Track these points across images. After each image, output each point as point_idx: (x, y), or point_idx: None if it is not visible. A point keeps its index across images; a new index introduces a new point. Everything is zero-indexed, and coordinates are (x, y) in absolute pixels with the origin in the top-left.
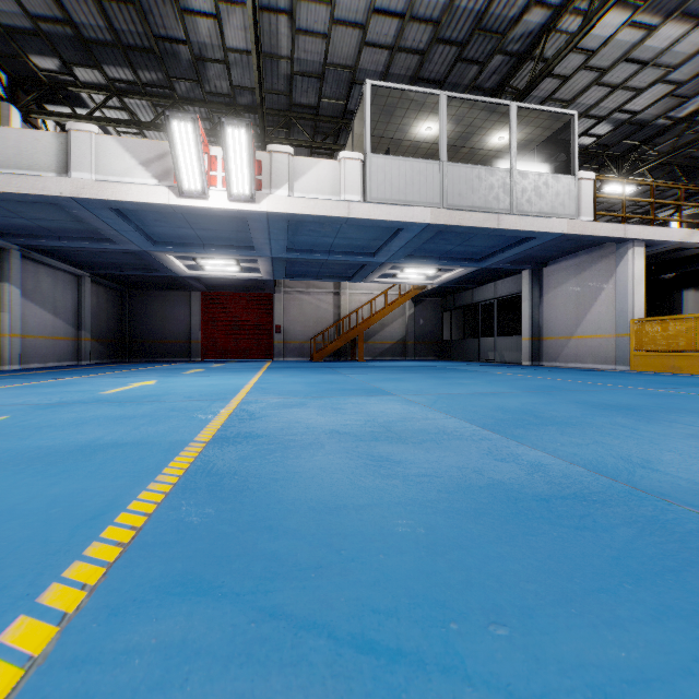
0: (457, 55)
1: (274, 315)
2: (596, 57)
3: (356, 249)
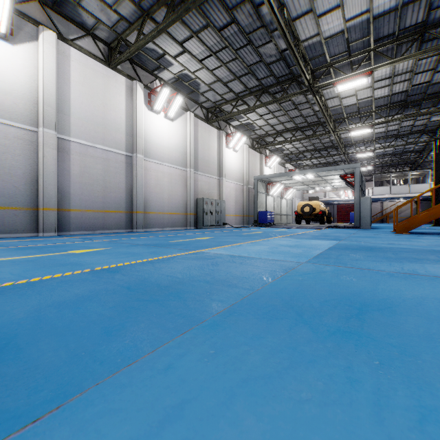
0: (399, 160)
1: None
2: None
3: (377, 198)
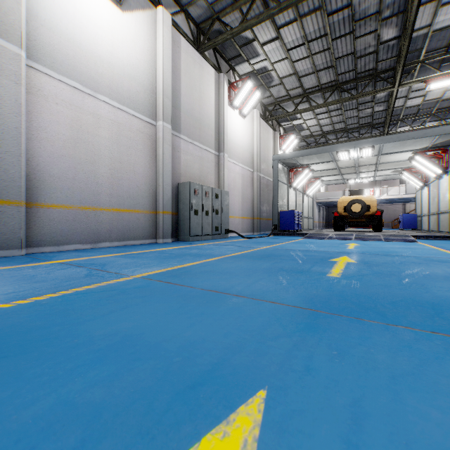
0: None
1: None
2: None
3: (406, 198)
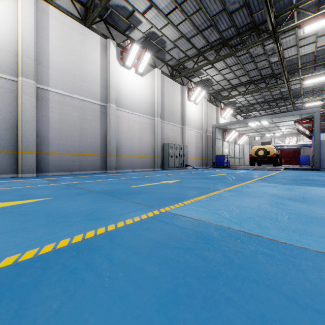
0: None
1: (300, 154)
2: None
3: None
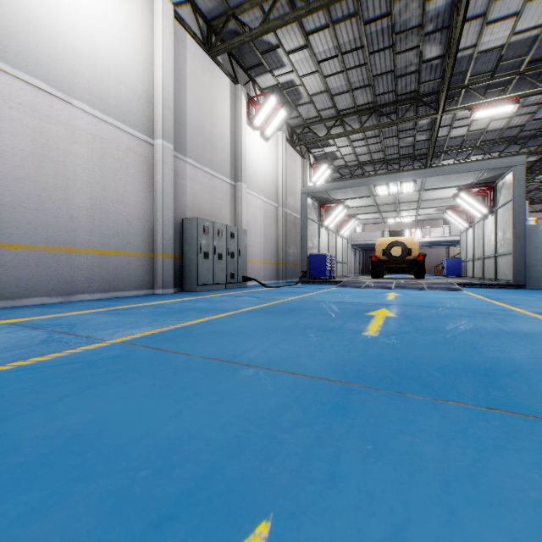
0: None
1: None
2: (539, 179)
3: (450, 241)
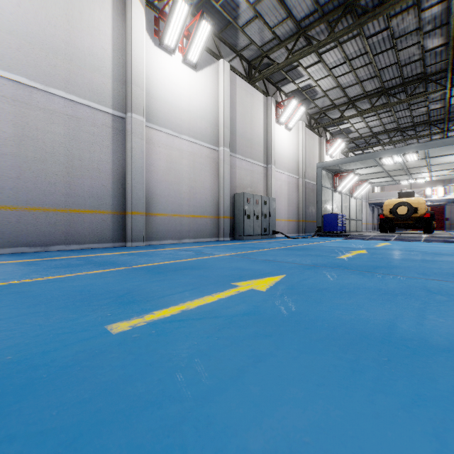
0: None
1: (444, 214)
2: None
3: None
